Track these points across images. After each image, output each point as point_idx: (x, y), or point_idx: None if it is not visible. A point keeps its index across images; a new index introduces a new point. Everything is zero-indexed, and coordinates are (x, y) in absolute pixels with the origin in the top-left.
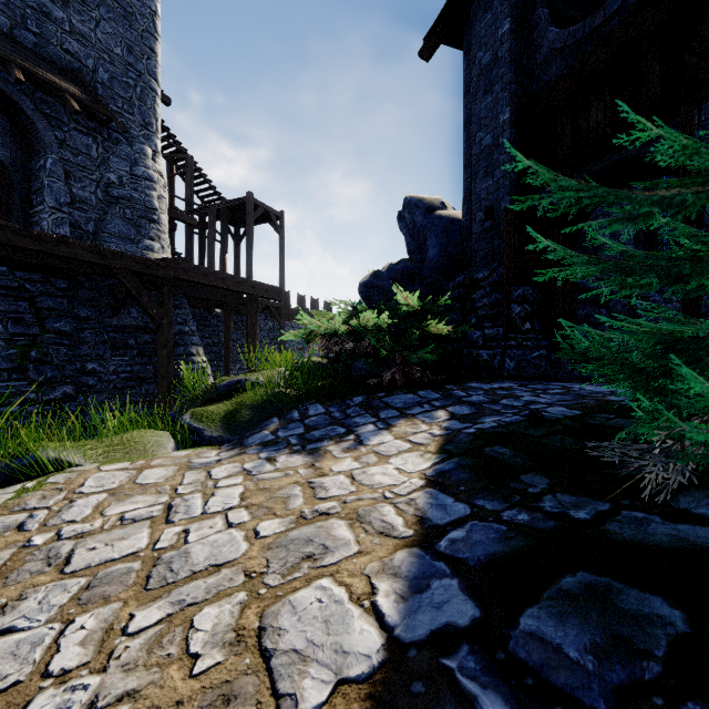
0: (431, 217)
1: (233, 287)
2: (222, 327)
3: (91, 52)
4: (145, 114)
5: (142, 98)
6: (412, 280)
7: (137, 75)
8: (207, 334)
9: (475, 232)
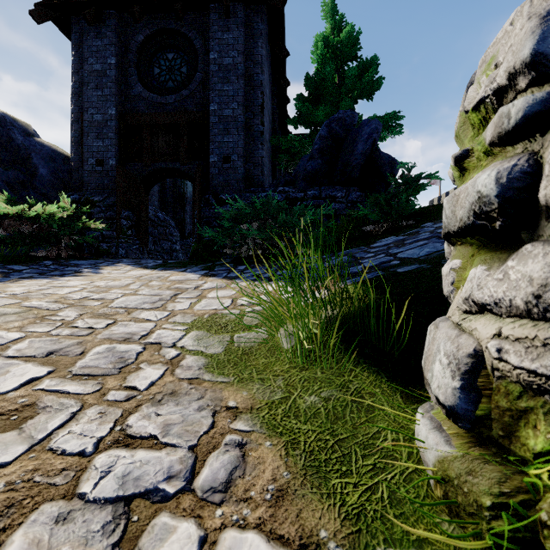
0: (33, 141)
1: None
2: None
3: None
4: None
5: None
6: (25, 187)
7: None
8: None
9: (88, 170)
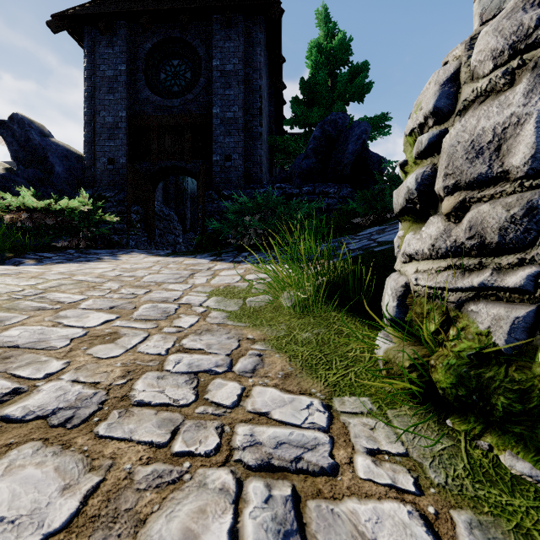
0: (48, 141)
1: None
2: None
3: None
4: None
5: None
6: (43, 184)
7: None
8: None
9: (100, 168)
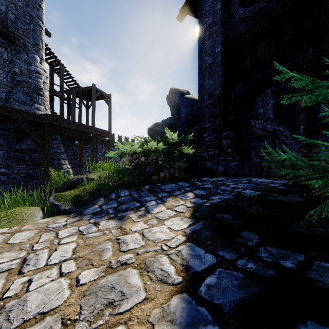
0: (182, 98)
1: (83, 130)
2: (79, 150)
3: (3, 2)
4: (36, 39)
5: (34, 30)
6: (174, 128)
7: (31, 18)
8: (71, 153)
9: (204, 105)
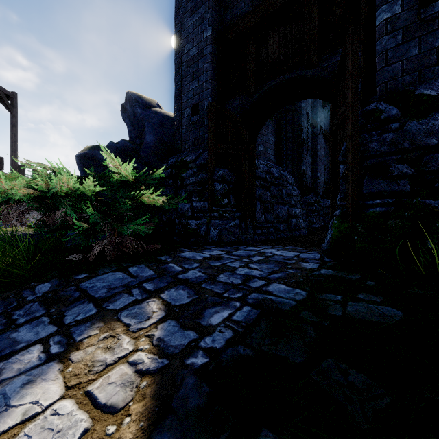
0: (149, 111)
1: None
2: None
3: None
4: None
5: None
6: (132, 159)
7: None
8: None
9: (184, 124)
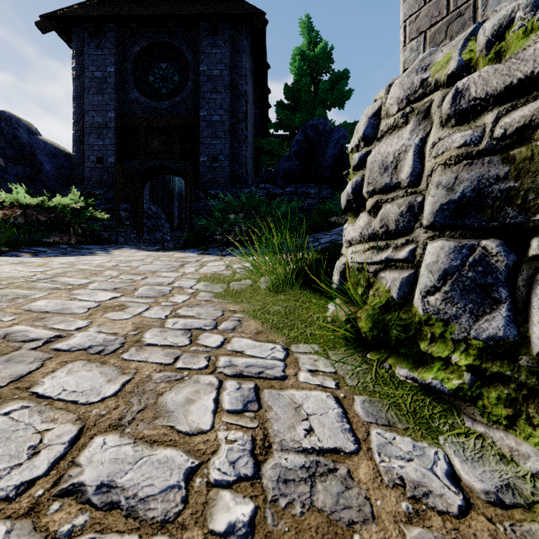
0: (37, 139)
1: None
2: None
3: None
4: None
5: None
6: (32, 181)
7: None
8: None
9: (89, 166)
